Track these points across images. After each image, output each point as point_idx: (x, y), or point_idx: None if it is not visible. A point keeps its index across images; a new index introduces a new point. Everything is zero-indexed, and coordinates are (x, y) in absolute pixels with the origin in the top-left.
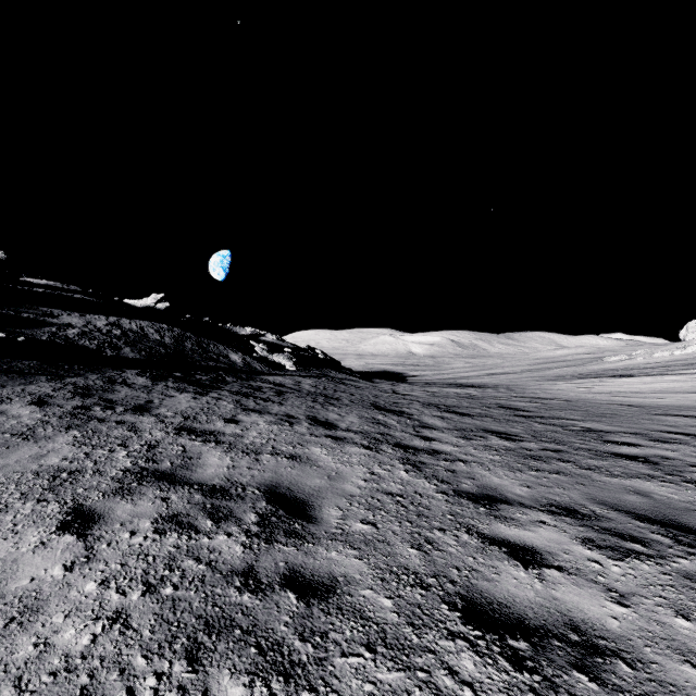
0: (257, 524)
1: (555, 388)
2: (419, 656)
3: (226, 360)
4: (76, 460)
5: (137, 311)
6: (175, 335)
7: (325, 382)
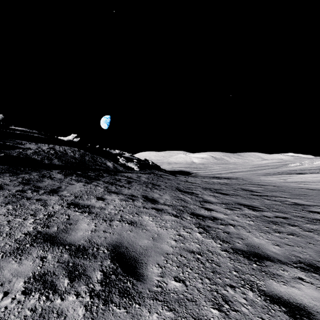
0: (100, 283)
1: (267, 179)
2: None
3: (105, 165)
4: (0, 226)
5: (64, 142)
6: (81, 153)
7: (153, 176)
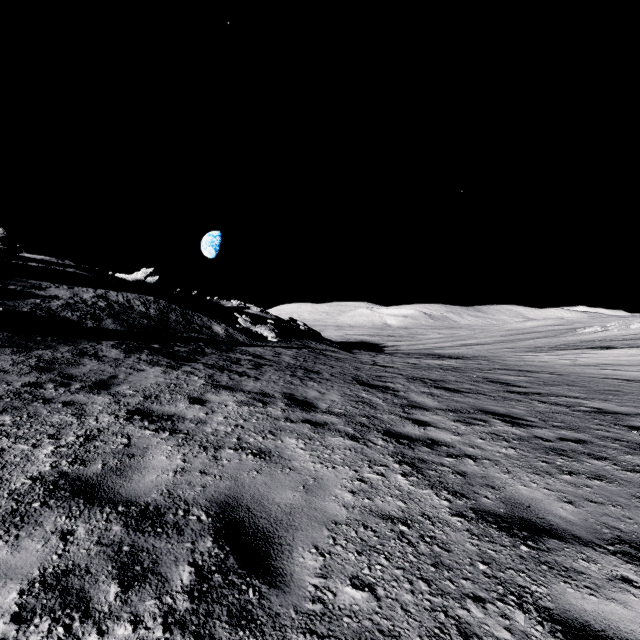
0: (188, 593)
1: (536, 360)
2: None
3: (209, 331)
4: None
5: (127, 284)
6: (160, 307)
7: (306, 353)
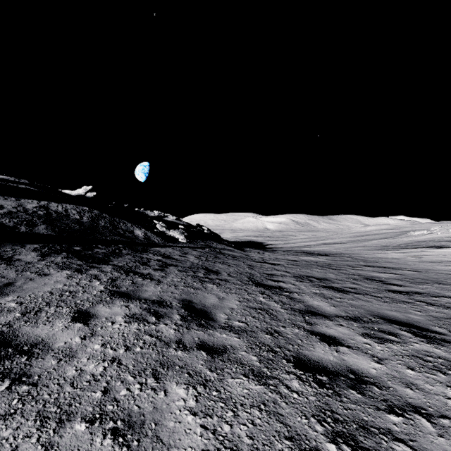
0: None
1: (389, 257)
2: None
3: (131, 235)
4: None
5: (69, 198)
6: (93, 215)
7: (208, 252)
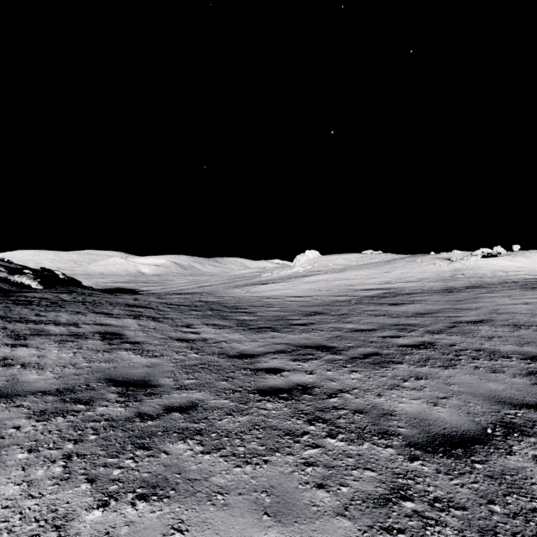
0: (101, 338)
1: (232, 292)
2: (166, 345)
3: None
4: None
5: None
6: None
7: (79, 295)
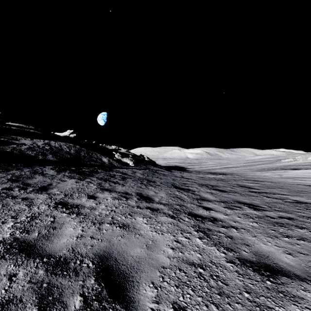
0: None
1: (262, 175)
2: None
3: (100, 161)
4: None
5: (60, 138)
6: (76, 149)
7: (148, 172)
